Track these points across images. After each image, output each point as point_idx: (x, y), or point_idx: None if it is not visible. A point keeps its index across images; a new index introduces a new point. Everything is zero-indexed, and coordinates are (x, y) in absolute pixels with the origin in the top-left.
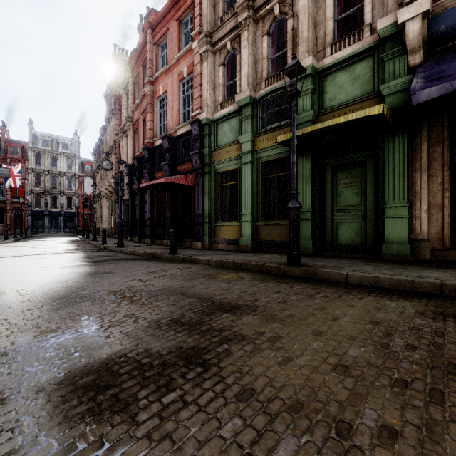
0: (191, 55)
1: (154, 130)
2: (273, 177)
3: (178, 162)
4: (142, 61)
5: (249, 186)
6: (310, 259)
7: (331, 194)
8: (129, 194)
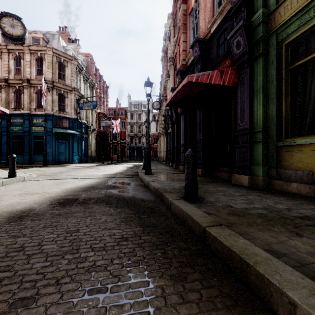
0: None
1: (187, 51)
2: None
3: (211, 68)
4: None
5: None
6: None
7: None
8: (170, 126)
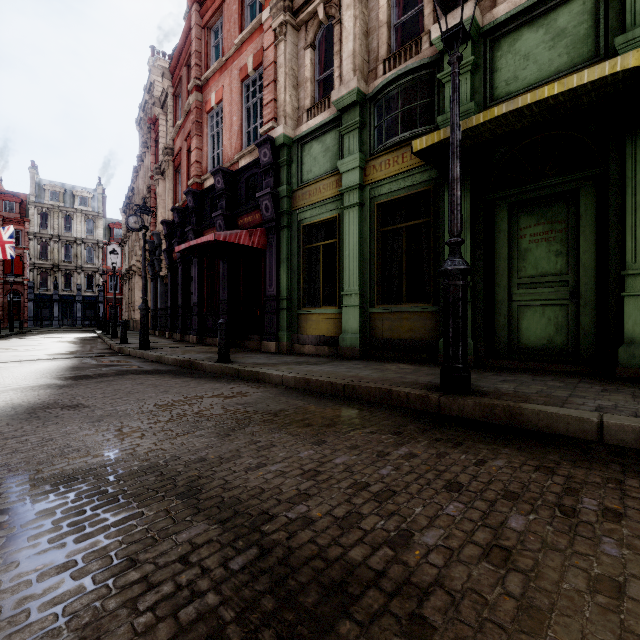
0: (259, 36)
1: (203, 164)
2: (397, 229)
3: (239, 212)
4: (186, 58)
5: (355, 245)
6: (476, 376)
7: (507, 256)
8: (167, 267)
